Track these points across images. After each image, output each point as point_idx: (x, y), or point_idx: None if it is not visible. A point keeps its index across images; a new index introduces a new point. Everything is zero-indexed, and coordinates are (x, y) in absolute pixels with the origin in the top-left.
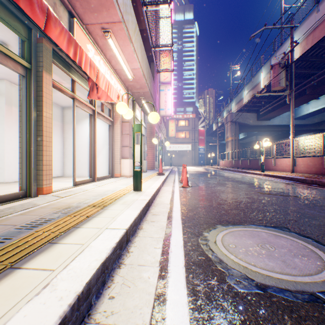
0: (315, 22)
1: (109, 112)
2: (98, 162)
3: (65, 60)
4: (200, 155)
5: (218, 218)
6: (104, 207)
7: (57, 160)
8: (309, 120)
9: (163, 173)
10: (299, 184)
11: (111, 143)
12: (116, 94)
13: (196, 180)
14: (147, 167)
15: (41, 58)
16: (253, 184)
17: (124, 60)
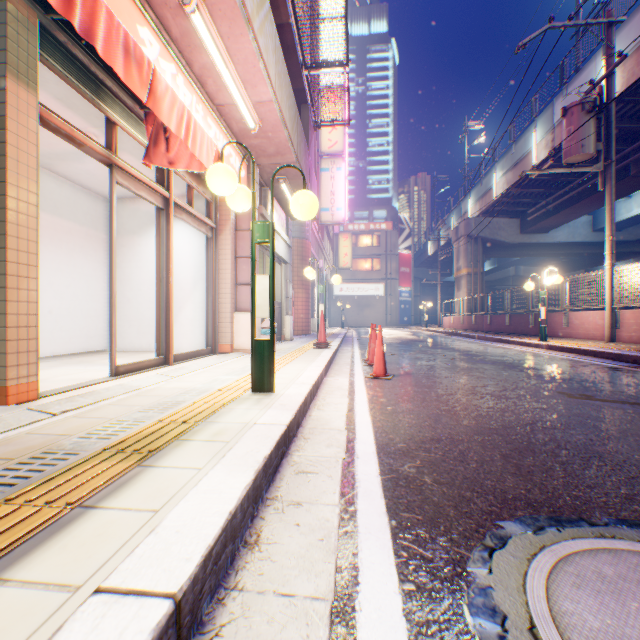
0: None
1: (207, 208)
2: (183, 319)
3: (84, 66)
4: (402, 305)
5: (494, 487)
6: (150, 455)
7: (92, 315)
8: (629, 232)
9: (327, 344)
10: None
11: (211, 278)
12: (210, 150)
13: (401, 358)
14: (294, 329)
15: (3, 41)
16: (534, 369)
17: (235, 79)
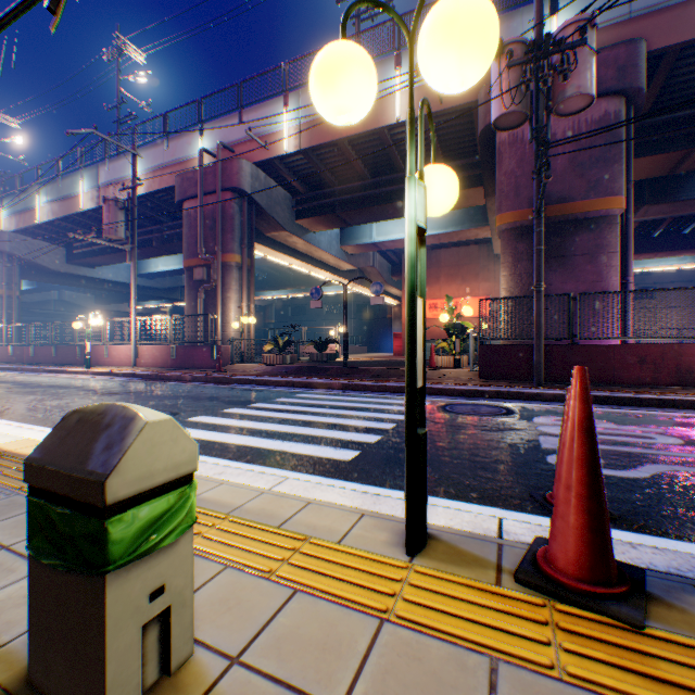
0: (165, 159)
1: None
2: None
3: None
4: None
5: None
6: None
7: None
8: (160, 282)
9: None
10: (146, 380)
11: None
12: None
13: None
14: None
15: None
16: (84, 386)
17: None
